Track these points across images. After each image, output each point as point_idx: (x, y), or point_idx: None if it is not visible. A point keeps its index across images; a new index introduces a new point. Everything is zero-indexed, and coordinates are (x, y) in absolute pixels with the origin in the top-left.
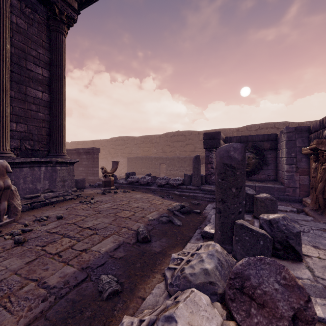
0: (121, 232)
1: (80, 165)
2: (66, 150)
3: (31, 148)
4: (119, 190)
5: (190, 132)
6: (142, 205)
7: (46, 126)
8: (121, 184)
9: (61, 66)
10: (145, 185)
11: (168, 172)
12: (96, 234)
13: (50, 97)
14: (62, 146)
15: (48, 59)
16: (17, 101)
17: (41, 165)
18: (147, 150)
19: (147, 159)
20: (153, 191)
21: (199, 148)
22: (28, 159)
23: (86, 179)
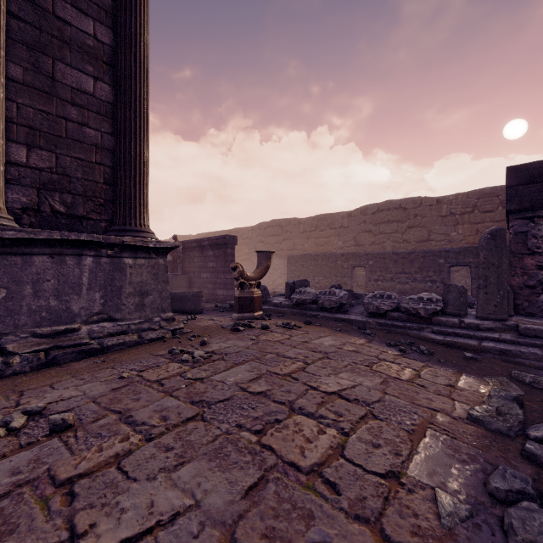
0: None
1: (203, 269)
2: (182, 243)
3: (66, 213)
4: (273, 322)
5: (417, 200)
6: (353, 382)
7: (105, 162)
8: (277, 306)
9: (138, 15)
10: (334, 310)
11: (371, 284)
12: None
13: (115, 93)
14: (140, 209)
15: (110, 3)
16: (31, 93)
17: (81, 252)
18: (324, 242)
19: (327, 258)
20: (359, 328)
21: (440, 233)
22: (43, 233)
23: (213, 294)
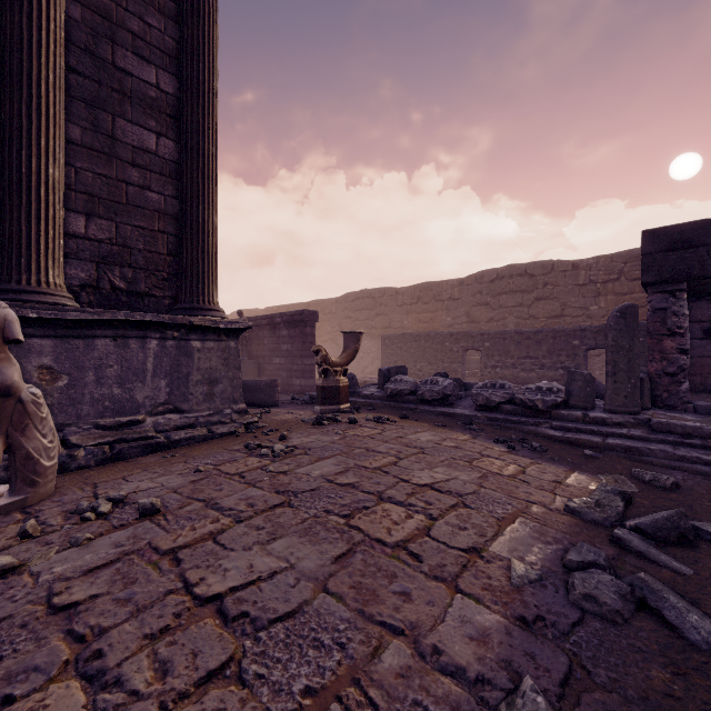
0: (379, 681)
1: (275, 352)
2: (249, 320)
3: (127, 289)
4: (363, 416)
5: (547, 264)
6: (448, 476)
7: (169, 230)
8: (368, 399)
9: (206, 59)
10: (436, 402)
11: (487, 372)
12: (235, 677)
13: (179, 150)
14: (209, 284)
15: (174, 46)
16: (90, 156)
17: (146, 335)
18: (428, 319)
19: (431, 339)
20: (465, 424)
21: (576, 307)
22: (107, 314)
23: (288, 384)
